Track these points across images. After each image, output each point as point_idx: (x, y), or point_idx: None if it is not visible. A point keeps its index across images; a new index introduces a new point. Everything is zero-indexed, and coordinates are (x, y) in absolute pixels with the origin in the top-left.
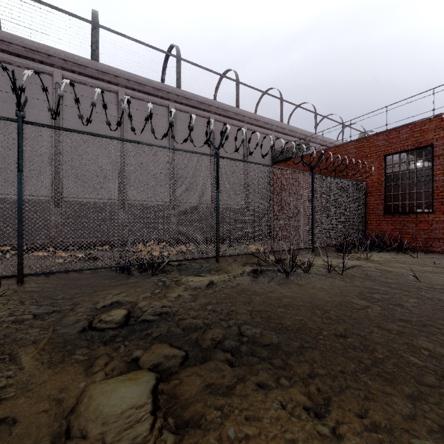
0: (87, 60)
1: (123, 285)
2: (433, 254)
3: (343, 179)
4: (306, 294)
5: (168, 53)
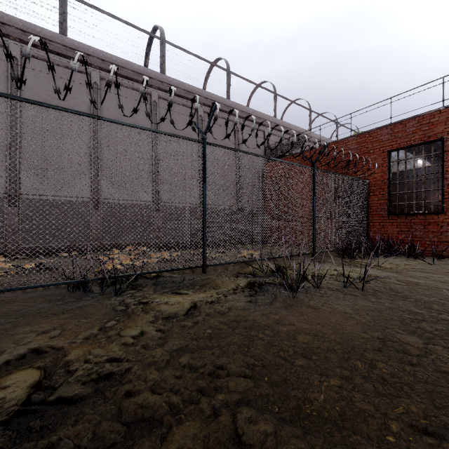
0: (51, 32)
1: (66, 313)
2: (447, 260)
3: (345, 176)
4: (328, 326)
5: (151, 34)
